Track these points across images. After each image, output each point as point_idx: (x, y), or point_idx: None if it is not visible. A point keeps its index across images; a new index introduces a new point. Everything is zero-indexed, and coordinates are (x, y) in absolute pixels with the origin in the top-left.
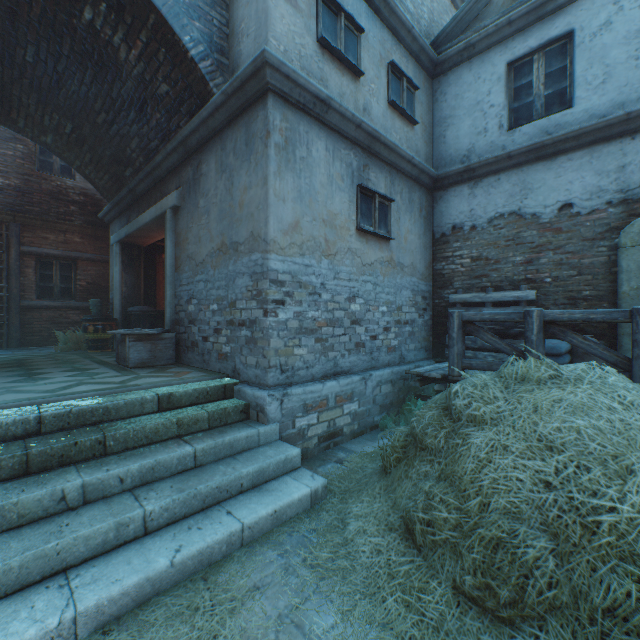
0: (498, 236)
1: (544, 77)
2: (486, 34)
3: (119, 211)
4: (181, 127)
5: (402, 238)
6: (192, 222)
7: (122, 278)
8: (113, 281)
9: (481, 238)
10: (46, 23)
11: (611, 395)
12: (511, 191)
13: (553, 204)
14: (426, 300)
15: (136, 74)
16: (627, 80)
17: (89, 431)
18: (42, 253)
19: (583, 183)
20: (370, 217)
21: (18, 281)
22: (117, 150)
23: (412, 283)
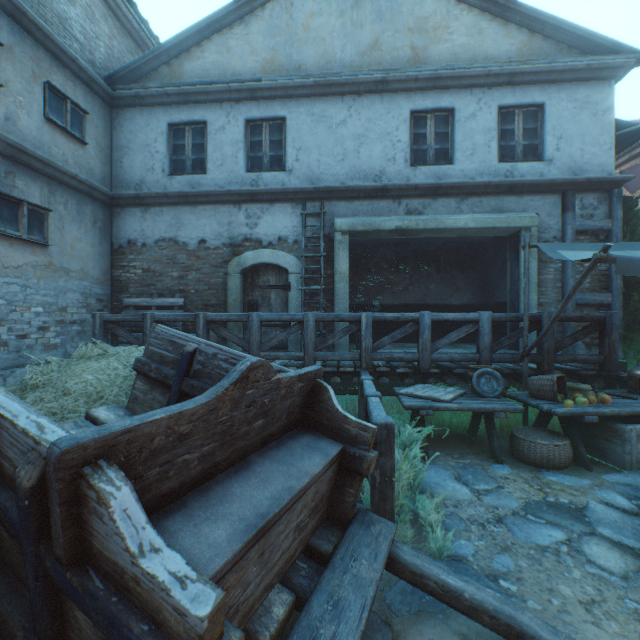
0: (162, 255)
1: (192, 146)
2: (152, 94)
3: None
4: None
5: (68, 245)
6: None
7: None
8: None
9: (151, 254)
10: None
11: (124, 361)
12: (171, 222)
13: (196, 238)
14: (104, 302)
15: None
16: (233, 169)
17: None
18: None
19: (212, 228)
20: (17, 222)
21: None
22: None
23: (83, 287)
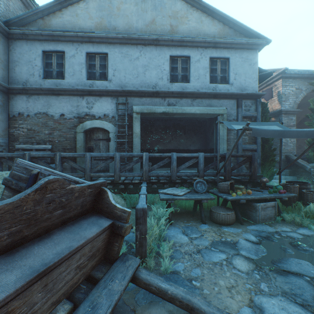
0: (39, 121)
1: (57, 64)
2: (32, 34)
3: None
4: None
5: None
6: None
7: None
8: None
9: (32, 121)
10: None
11: None
12: (44, 104)
13: (59, 113)
14: (3, 147)
15: None
16: (79, 78)
17: None
18: None
19: (68, 108)
20: None
21: None
22: None
23: None
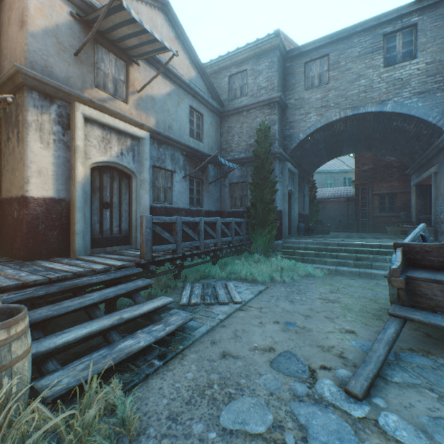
0: None
1: None
2: None
3: (414, 170)
4: (434, 141)
5: None
6: (441, 179)
7: (415, 202)
8: (411, 203)
9: None
10: (381, 129)
11: None
12: None
13: None
14: None
15: (412, 131)
16: None
17: (391, 250)
18: (380, 193)
19: None
20: None
21: (371, 206)
22: (409, 150)
23: None
